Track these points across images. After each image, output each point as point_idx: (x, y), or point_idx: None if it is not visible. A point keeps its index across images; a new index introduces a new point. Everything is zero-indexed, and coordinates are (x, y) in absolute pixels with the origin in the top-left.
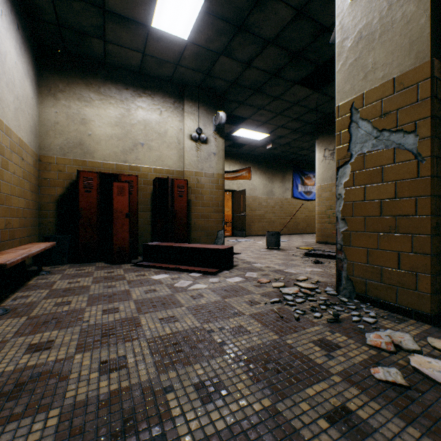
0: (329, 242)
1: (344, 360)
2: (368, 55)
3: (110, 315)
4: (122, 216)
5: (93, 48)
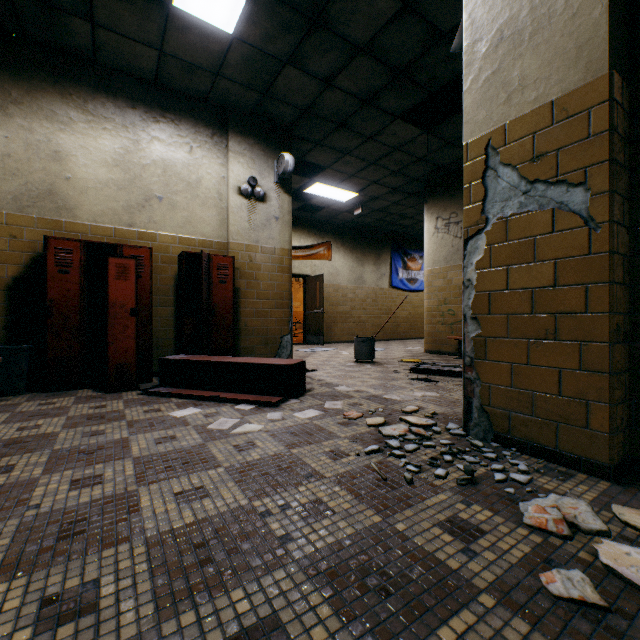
0: (442, 351)
1: (495, 559)
2: (514, 66)
3: (84, 490)
4: (124, 312)
5: (73, 34)
